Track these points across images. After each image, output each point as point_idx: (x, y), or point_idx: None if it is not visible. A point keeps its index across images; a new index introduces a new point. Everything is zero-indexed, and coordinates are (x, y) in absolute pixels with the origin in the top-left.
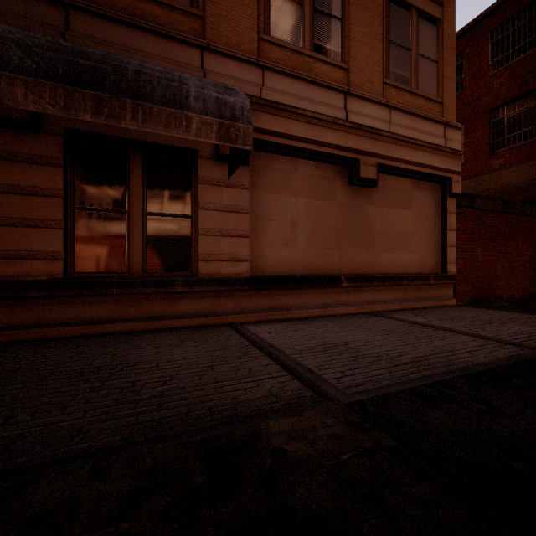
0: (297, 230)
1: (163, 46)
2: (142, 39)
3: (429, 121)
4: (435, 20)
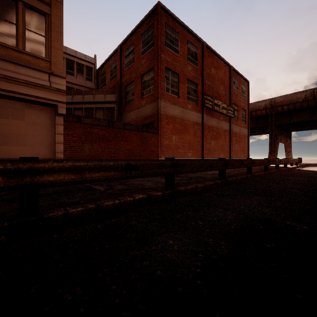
0: None
1: None
2: None
3: (33, 69)
4: (43, 13)
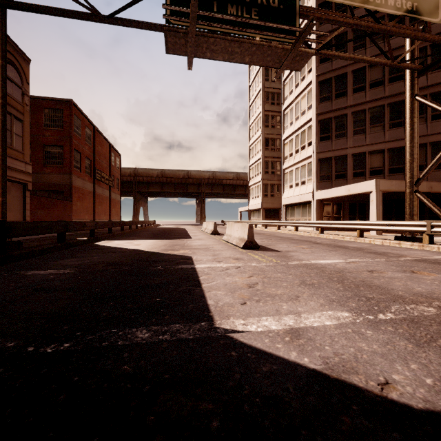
0: None
1: None
2: None
3: (19, 161)
4: (21, 120)
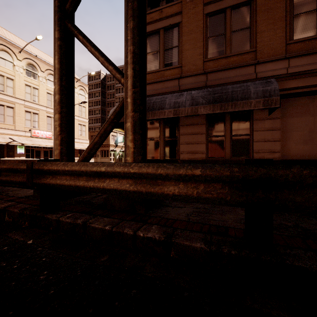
0: (314, 135)
1: (238, 71)
2: (230, 72)
3: None
4: None
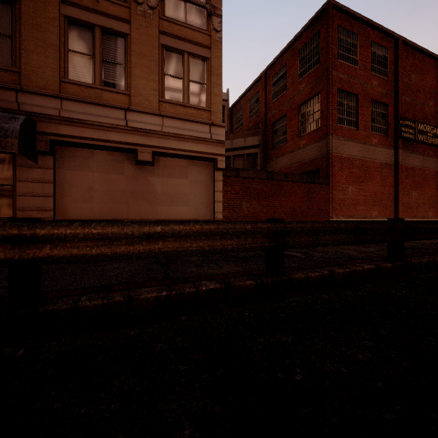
0: (94, 192)
1: None
2: None
3: (196, 123)
4: (204, 58)
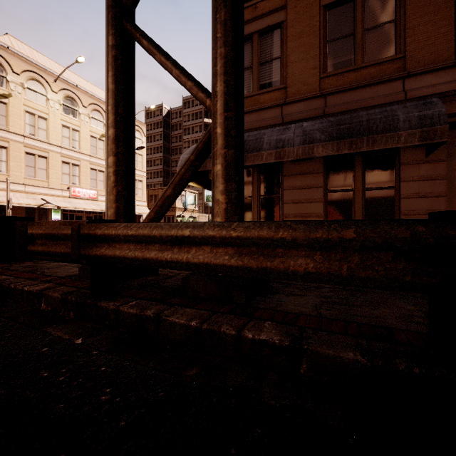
0: None
1: (376, 90)
2: (363, 92)
3: None
4: None
